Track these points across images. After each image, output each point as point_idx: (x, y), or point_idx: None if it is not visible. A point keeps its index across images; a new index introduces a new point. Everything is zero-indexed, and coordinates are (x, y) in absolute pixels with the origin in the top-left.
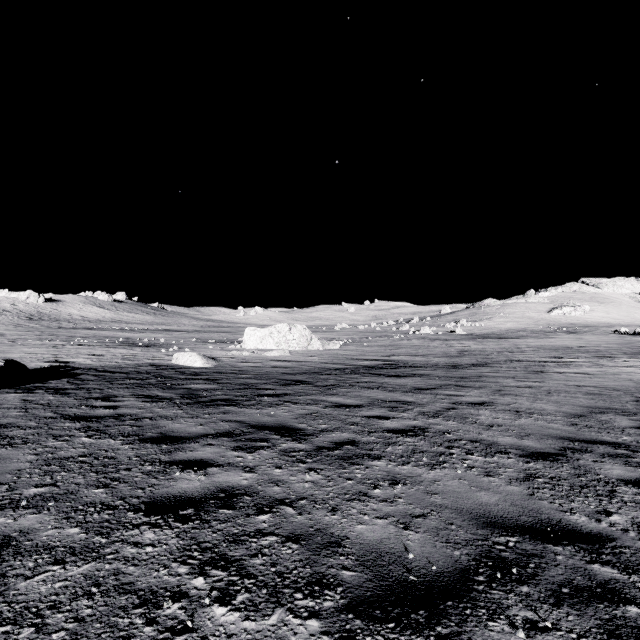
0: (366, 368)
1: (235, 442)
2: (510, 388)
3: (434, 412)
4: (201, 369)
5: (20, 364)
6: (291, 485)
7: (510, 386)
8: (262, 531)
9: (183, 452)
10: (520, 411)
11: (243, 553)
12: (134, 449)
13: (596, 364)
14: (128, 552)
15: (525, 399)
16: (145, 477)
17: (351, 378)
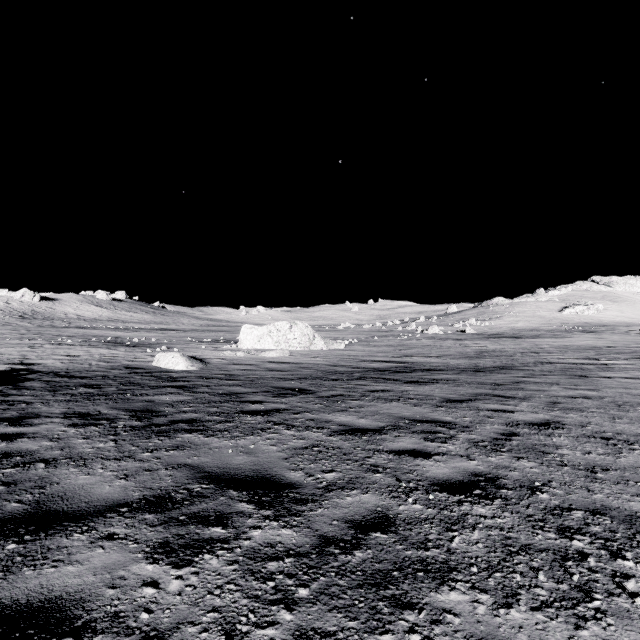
0: (377, 371)
1: (163, 527)
2: (565, 399)
3: (490, 441)
4: (182, 373)
5: None
6: None
7: (562, 396)
8: None
9: (34, 569)
10: (609, 438)
11: None
12: None
13: None
14: None
15: (598, 416)
16: None
17: (362, 385)
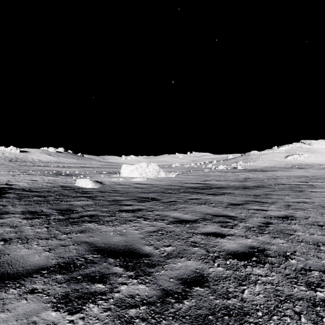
0: (193, 188)
1: (66, 284)
2: (293, 203)
3: (257, 227)
4: (90, 189)
5: None
6: None
7: (292, 202)
8: None
9: None
10: (322, 225)
11: None
12: None
13: None
14: None
15: (313, 213)
16: None
17: (185, 196)
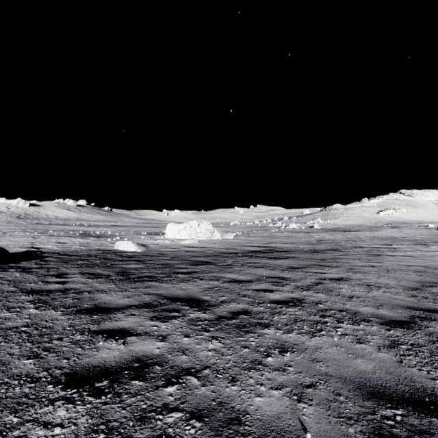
0: (253, 252)
1: (153, 312)
2: (359, 267)
3: (306, 286)
4: (134, 253)
5: (3, 249)
6: (196, 354)
7: (358, 265)
8: (168, 406)
9: (109, 322)
10: (370, 285)
11: (148, 434)
12: (70, 319)
13: (416, 249)
14: (35, 435)
15: (372, 275)
16: (73, 347)
17: (242, 260)
